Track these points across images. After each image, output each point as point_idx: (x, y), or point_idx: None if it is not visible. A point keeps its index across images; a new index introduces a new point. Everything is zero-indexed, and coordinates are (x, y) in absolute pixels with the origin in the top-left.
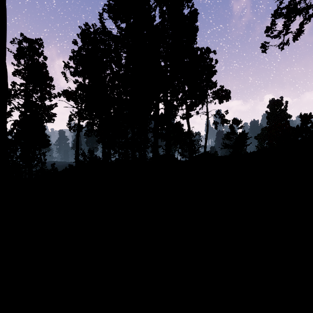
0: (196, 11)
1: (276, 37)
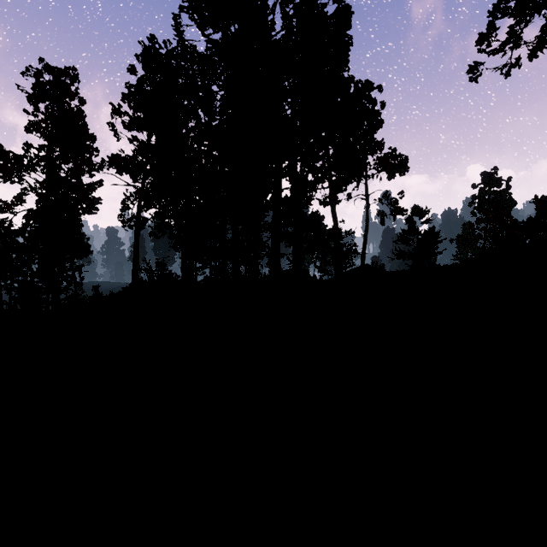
0: (349, 9)
1: (497, 53)
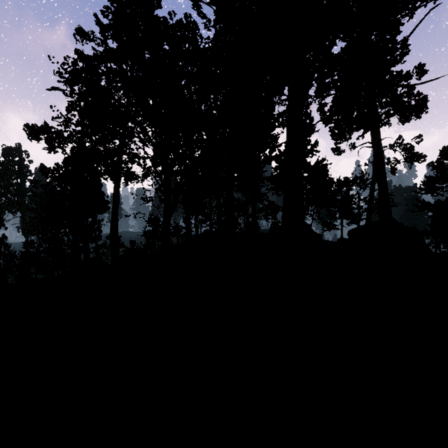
0: None
1: None
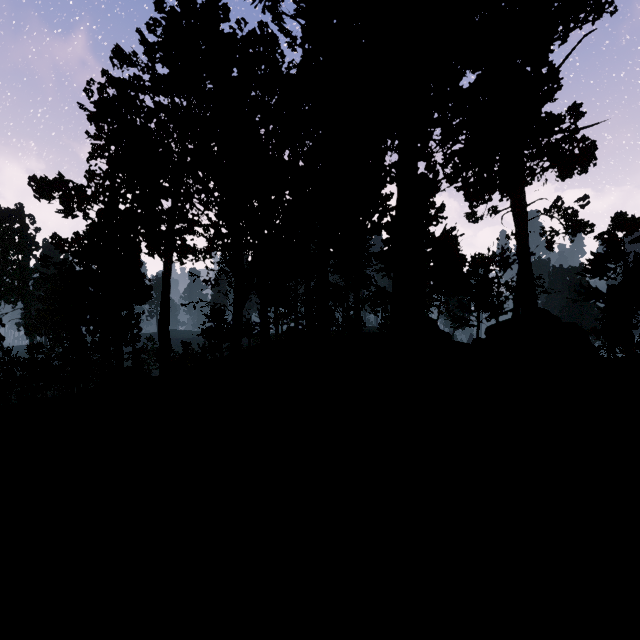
0: None
1: None
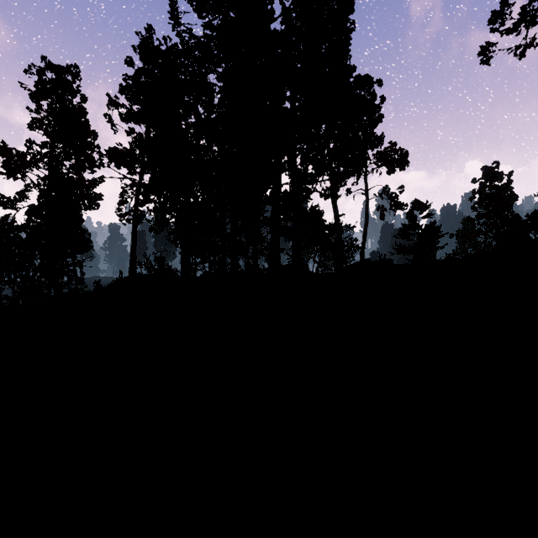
0: None
1: (511, 32)
